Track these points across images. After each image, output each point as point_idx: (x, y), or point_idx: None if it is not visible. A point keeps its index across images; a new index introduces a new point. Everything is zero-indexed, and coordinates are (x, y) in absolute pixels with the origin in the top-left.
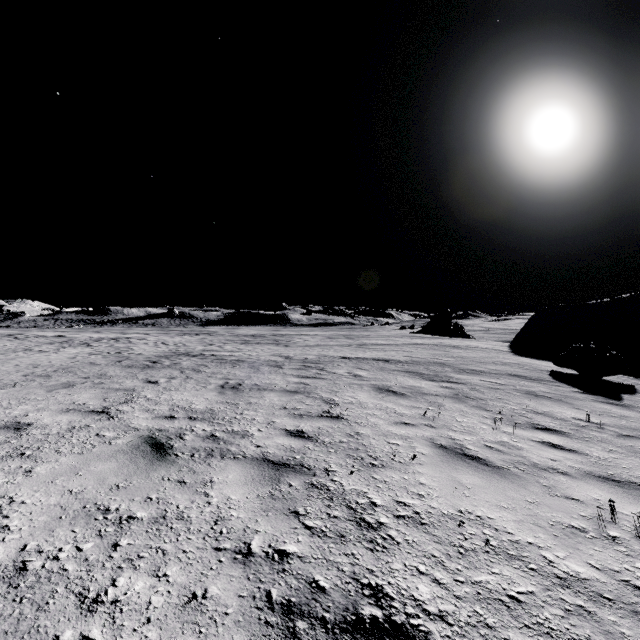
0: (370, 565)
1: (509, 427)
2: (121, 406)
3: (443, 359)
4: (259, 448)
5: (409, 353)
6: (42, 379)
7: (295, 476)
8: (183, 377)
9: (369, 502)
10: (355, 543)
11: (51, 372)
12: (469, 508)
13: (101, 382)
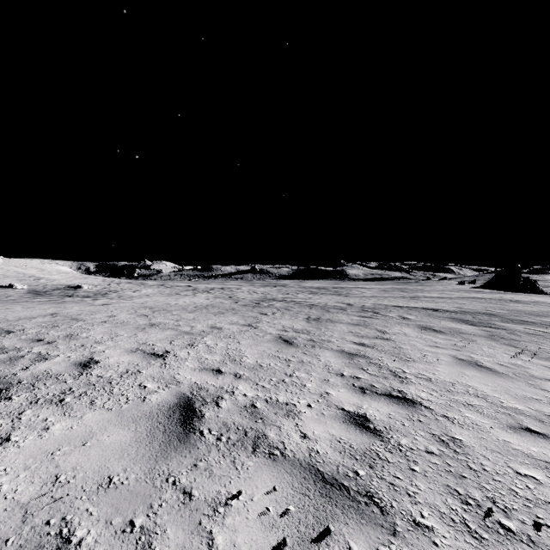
0: (399, 386)
1: (529, 358)
2: (256, 324)
3: (495, 311)
4: (339, 347)
5: (460, 305)
6: (205, 309)
7: (361, 358)
8: (280, 312)
9: (402, 371)
10: (392, 380)
11: (206, 306)
12: (464, 382)
13: (236, 312)
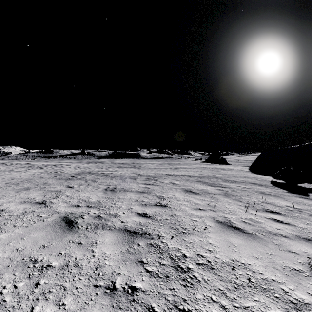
0: (184, 296)
1: (253, 211)
2: (52, 200)
3: (217, 175)
4: (123, 223)
5: (200, 172)
6: (14, 185)
7: (142, 239)
8: (86, 184)
9: (182, 255)
10: (175, 281)
11: (20, 182)
12: (237, 258)
13: (44, 187)
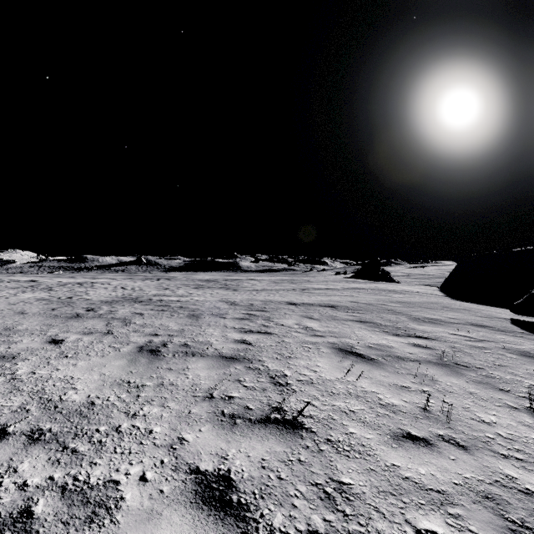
0: None
1: None
2: None
3: (390, 305)
4: None
5: (353, 298)
6: None
7: None
8: (102, 332)
9: None
10: None
11: None
12: None
13: None
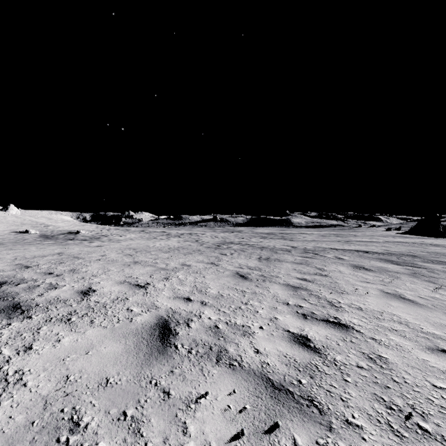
0: (334, 313)
1: None
2: (218, 262)
3: (417, 253)
4: (285, 281)
5: (387, 248)
6: (177, 250)
7: (303, 291)
8: (237, 253)
9: (337, 301)
10: (329, 309)
11: (177, 248)
12: (389, 311)
13: (202, 253)
